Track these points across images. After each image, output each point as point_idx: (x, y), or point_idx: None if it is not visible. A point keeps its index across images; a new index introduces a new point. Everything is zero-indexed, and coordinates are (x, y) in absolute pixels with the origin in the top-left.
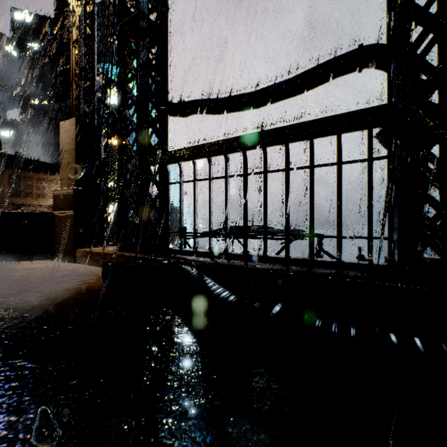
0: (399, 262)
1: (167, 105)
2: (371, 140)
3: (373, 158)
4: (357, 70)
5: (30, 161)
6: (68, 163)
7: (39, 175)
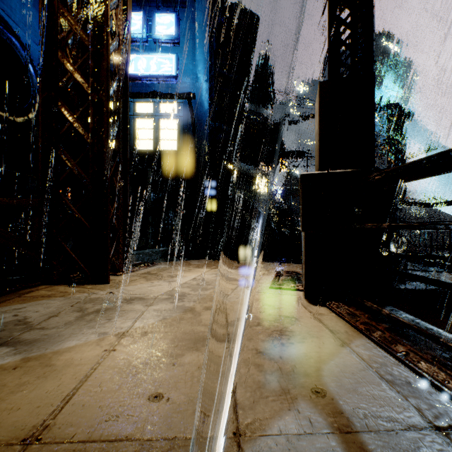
0: None
1: (405, 203)
2: None
3: None
4: None
5: None
6: None
7: None
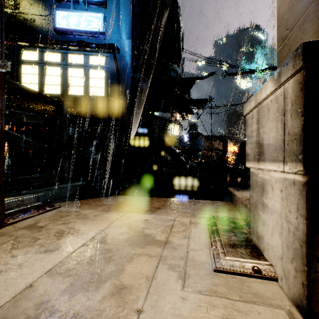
0: None
1: None
2: None
3: None
4: None
5: (213, 137)
6: None
7: (216, 142)
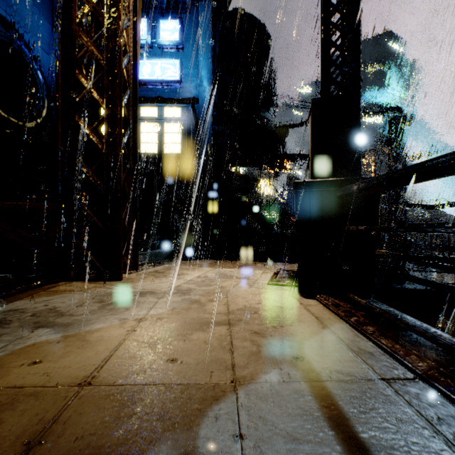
0: None
1: (406, 205)
2: None
3: None
4: None
5: None
6: None
7: None
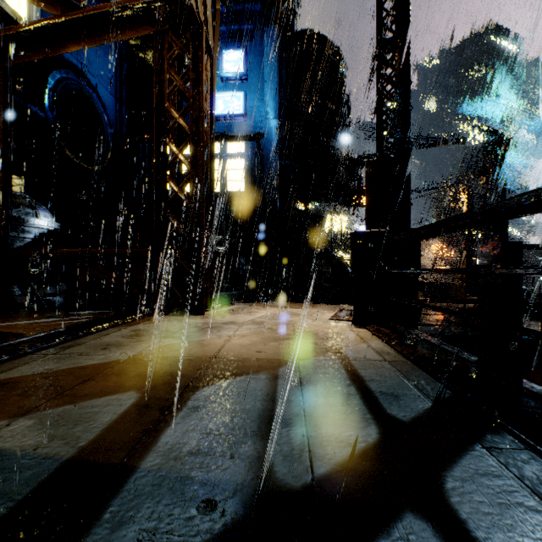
0: None
1: None
2: None
3: None
4: None
5: None
6: (463, 266)
7: None
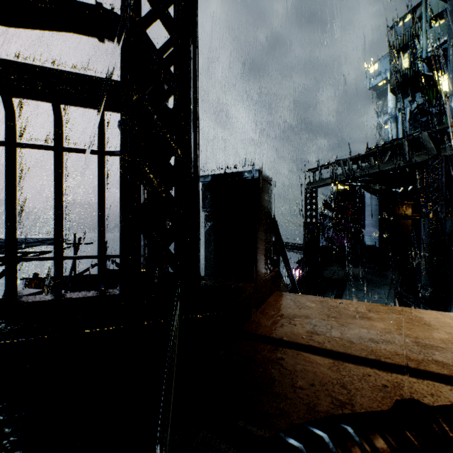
0: (121, 292)
1: None
2: (102, 127)
3: (106, 152)
4: (97, 35)
5: None
6: None
7: None
